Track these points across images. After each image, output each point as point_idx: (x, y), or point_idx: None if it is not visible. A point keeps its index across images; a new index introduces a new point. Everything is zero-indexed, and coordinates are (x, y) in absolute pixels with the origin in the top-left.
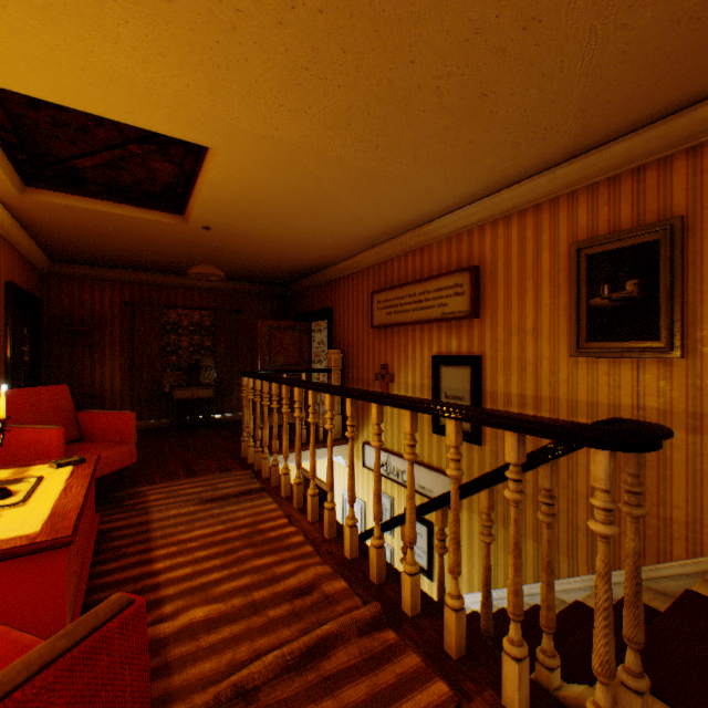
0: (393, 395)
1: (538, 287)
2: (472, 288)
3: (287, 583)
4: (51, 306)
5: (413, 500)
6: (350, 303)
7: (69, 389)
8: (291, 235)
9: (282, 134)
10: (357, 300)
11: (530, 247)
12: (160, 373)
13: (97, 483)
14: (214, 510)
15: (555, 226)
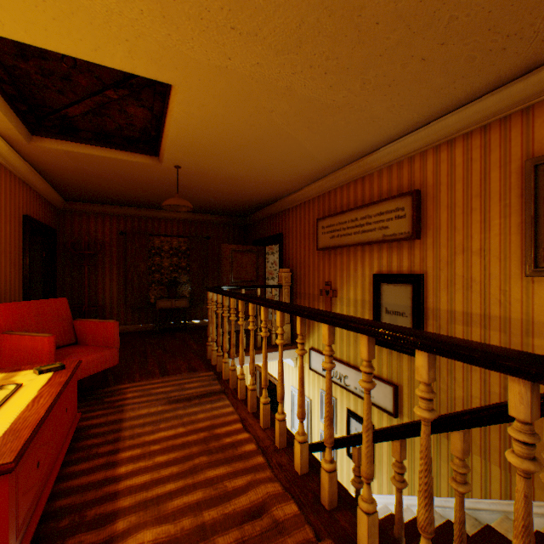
0: (346, 316)
1: (485, 206)
2: (414, 210)
3: (237, 503)
4: (65, 236)
5: (370, 432)
6: (297, 229)
7: (67, 302)
8: (247, 171)
9: (235, 64)
10: (304, 226)
11: (476, 168)
12: (147, 287)
13: (89, 379)
14: (178, 411)
15: (506, 144)
